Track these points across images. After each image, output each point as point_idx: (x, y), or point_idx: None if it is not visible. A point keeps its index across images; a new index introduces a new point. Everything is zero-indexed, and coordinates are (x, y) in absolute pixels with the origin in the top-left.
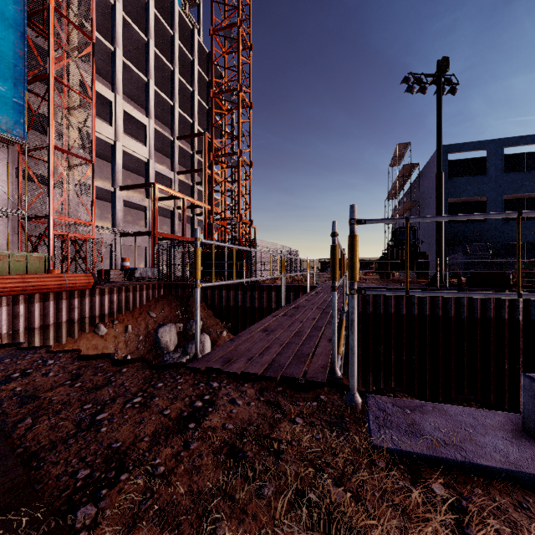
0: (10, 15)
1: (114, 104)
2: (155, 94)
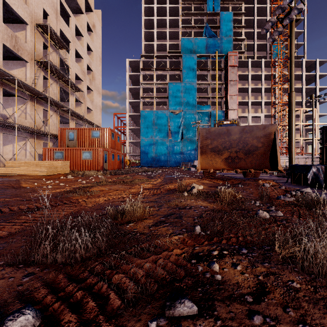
0: (222, 116)
1: (248, 116)
2: (266, 102)
